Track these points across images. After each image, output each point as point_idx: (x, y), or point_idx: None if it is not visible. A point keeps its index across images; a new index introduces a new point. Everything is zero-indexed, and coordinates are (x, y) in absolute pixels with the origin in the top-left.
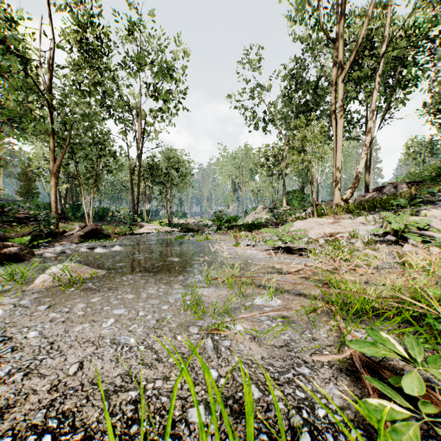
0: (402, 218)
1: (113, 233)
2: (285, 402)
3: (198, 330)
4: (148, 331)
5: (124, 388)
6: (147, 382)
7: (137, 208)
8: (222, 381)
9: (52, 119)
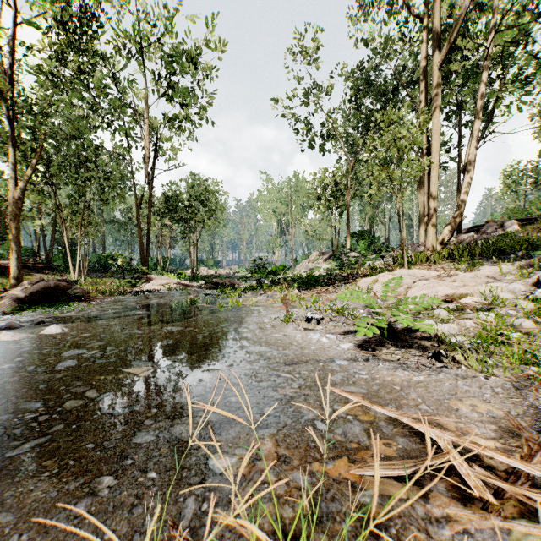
0: None
1: (97, 292)
2: None
3: None
4: None
5: None
6: None
7: (147, 254)
8: None
9: (9, 121)
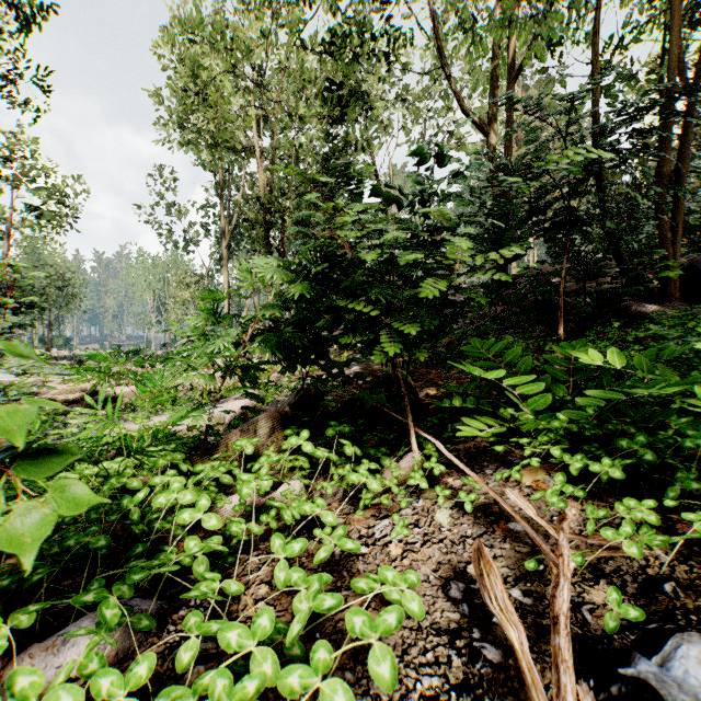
0: None
1: None
2: None
3: None
4: None
5: None
6: None
7: None
8: None
9: None
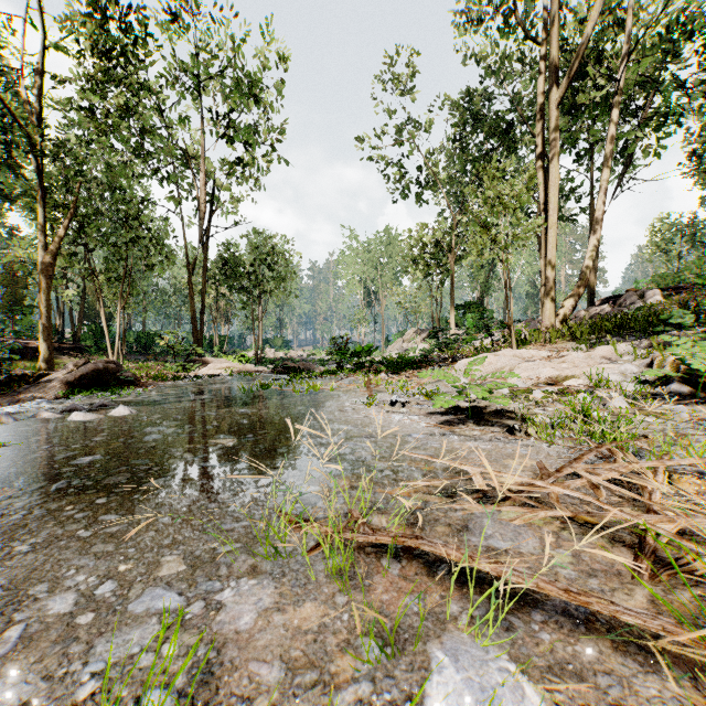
0: (705, 348)
1: (147, 377)
2: None
3: None
4: None
5: None
6: None
7: (201, 332)
8: None
9: (39, 171)
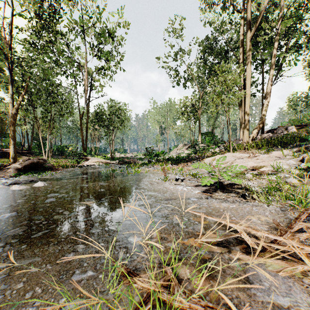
0: None
1: (59, 166)
2: None
3: None
4: None
5: None
6: None
7: (86, 145)
8: None
9: (9, 70)
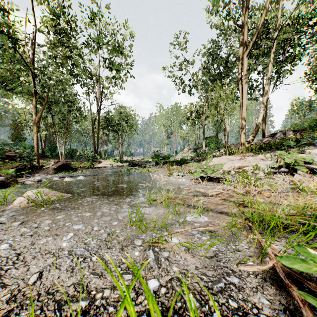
0: (293, 155)
1: (79, 167)
2: (221, 312)
3: (141, 242)
4: (100, 244)
5: (75, 297)
6: (97, 291)
7: (97, 149)
8: (162, 290)
9: (34, 83)
